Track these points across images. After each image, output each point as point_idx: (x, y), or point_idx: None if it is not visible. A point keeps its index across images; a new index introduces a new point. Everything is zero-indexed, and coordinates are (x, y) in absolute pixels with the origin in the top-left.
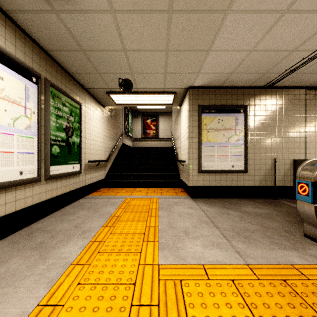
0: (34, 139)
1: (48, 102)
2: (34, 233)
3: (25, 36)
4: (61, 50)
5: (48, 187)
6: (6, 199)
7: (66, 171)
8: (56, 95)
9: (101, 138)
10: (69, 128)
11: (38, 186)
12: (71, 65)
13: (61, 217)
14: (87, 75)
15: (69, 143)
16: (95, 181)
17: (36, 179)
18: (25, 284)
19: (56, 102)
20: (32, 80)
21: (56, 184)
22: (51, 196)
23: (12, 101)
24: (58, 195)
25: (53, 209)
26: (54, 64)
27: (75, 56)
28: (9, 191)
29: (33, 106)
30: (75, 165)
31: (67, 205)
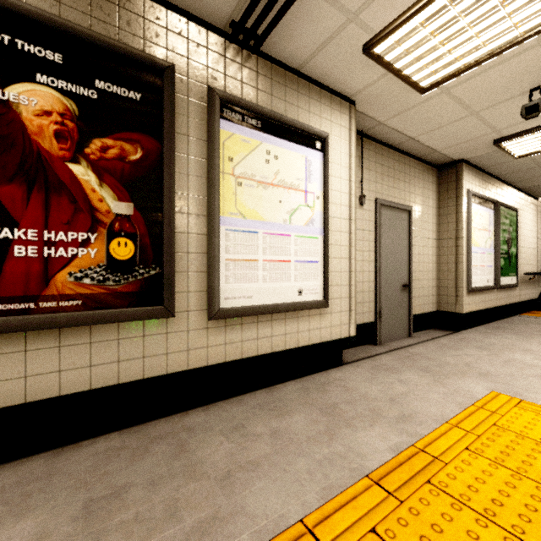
0: (492, 255)
1: (498, 221)
2: (499, 328)
3: (487, 177)
4: (513, 172)
5: (497, 296)
6: (482, 298)
7: (506, 283)
8: (501, 212)
9: (534, 244)
10: (508, 239)
11: (492, 294)
12: (516, 177)
13: (511, 325)
14: (532, 179)
15: (508, 255)
16: (528, 299)
17: (494, 287)
18: (531, 343)
19: (501, 218)
20: (491, 208)
21: (500, 294)
22: (498, 304)
23: (484, 229)
24: (502, 305)
25: (496, 318)
26: (500, 184)
27: (527, 172)
28: (482, 293)
29: (491, 228)
30: (512, 278)
31: (503, 318)
